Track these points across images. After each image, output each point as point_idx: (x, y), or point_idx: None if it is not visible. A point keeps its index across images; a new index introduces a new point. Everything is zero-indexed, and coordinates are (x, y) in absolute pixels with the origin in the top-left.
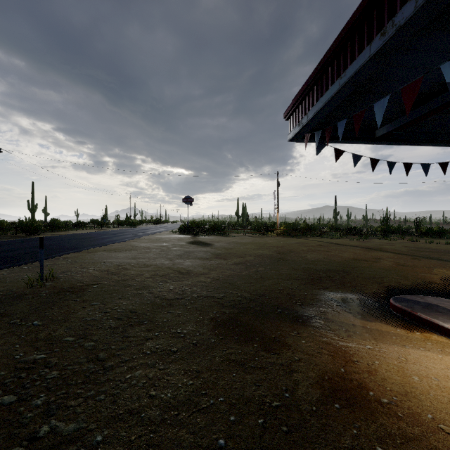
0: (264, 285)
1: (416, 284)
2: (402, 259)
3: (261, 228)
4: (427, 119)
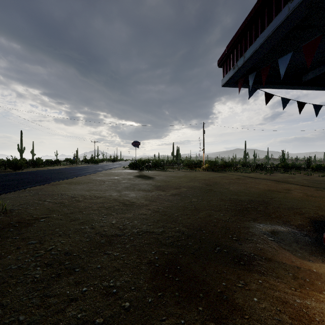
0: (199, 217)
1: None
2: (308, 191)
3: (191, 164)
4: None
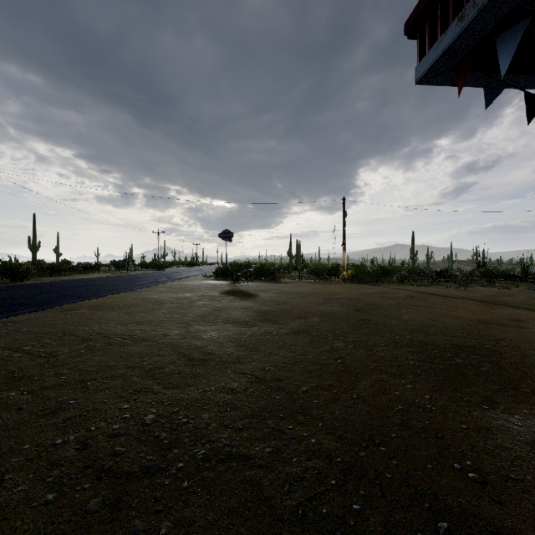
0: (359, 397)
1: None
2: None
3: (322, 271)
4: None
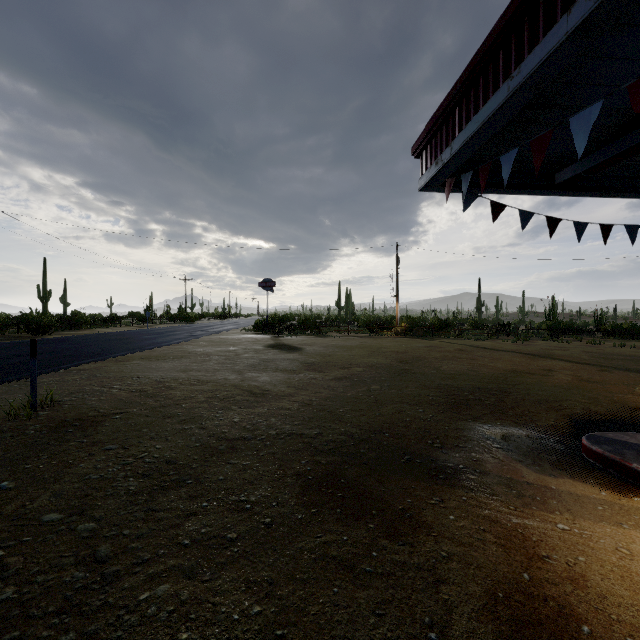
0: (380, 414)
1: (614, 411)
2: (585, 372)
3: (374, 324)
4: (639, 155)
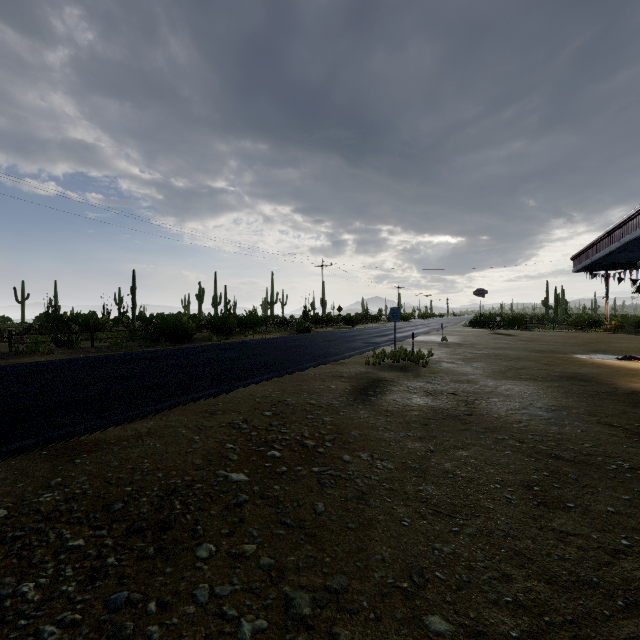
0: (556, 349)
1: None
2: None
3: (581, 322)
4: None
